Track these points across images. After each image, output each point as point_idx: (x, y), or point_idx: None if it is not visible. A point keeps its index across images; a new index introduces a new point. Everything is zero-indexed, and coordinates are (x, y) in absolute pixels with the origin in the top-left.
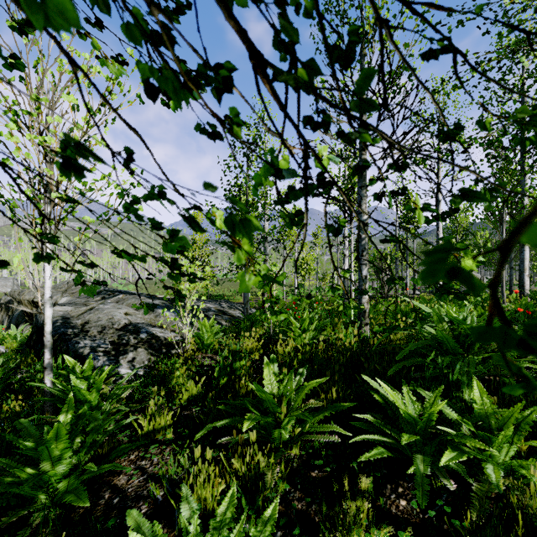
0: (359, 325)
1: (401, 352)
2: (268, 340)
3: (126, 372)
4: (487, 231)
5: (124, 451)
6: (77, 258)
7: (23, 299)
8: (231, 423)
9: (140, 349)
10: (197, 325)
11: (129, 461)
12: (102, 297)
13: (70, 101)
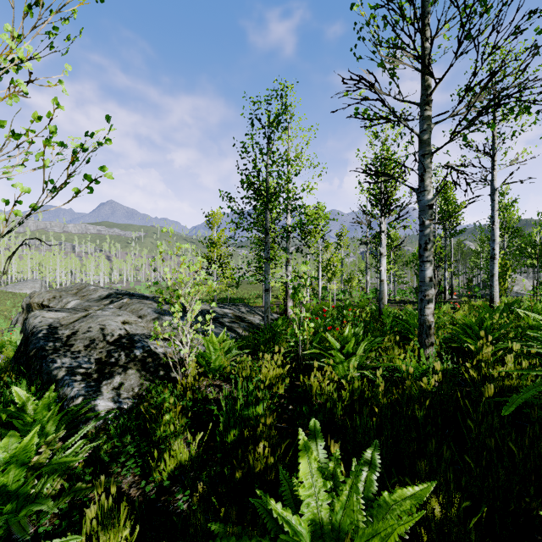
0: (421, 345)
1: None
2: (295, 360)
3: (105, 405)
4: None
5: None
6: (16, 249)
7: (32, 302)
8: None
9: (131, 371)
10: (202, 341)
11: None
12: (111, 301)
13: None
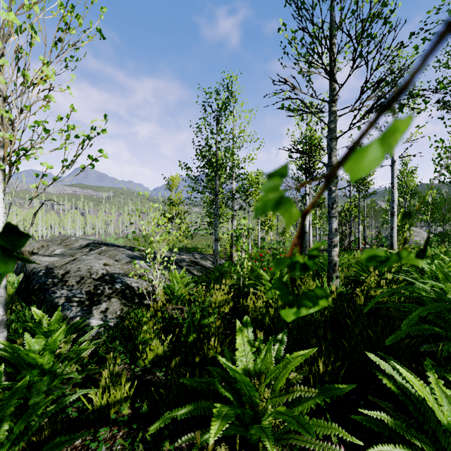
0: (329, 278)
1: (407, 319)
2: (237, 291)
3: (97, 323)
4: (435, 190)
5: (56, 450)
6: (39, 207)
7: (24, 250)
8: (195, 412)
9: (113, 299)
10: (168, 276)
11: (73, 448)
12: (90, 249)
13: (11, 21)
